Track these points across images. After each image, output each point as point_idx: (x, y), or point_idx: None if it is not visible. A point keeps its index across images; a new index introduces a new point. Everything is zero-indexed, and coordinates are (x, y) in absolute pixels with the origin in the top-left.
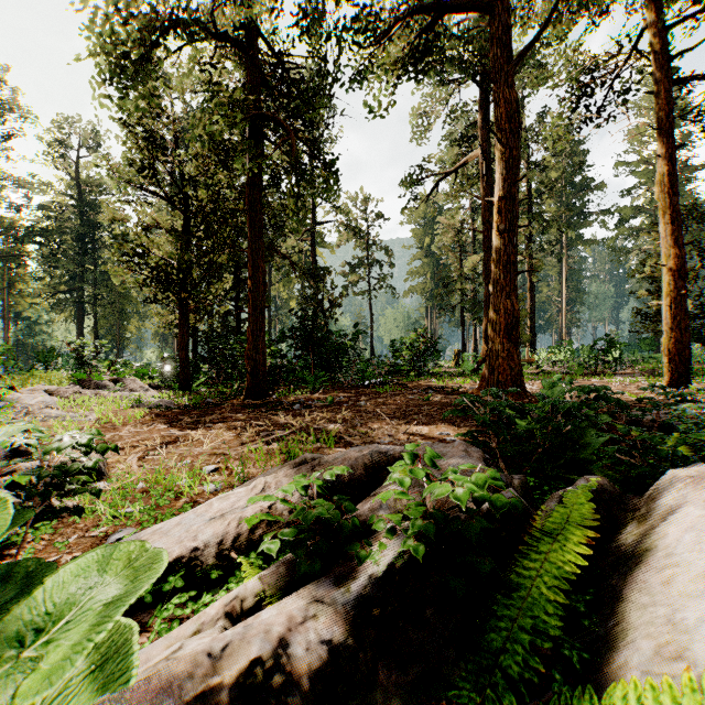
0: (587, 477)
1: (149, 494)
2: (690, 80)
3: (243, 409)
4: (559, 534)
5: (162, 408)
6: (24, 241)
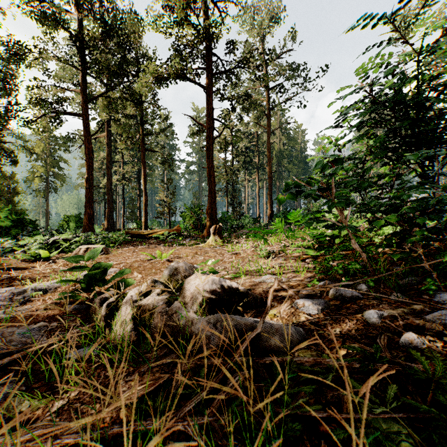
0: None
1: None
2: (149, 151)
3: None
4: None
5: None
6: None
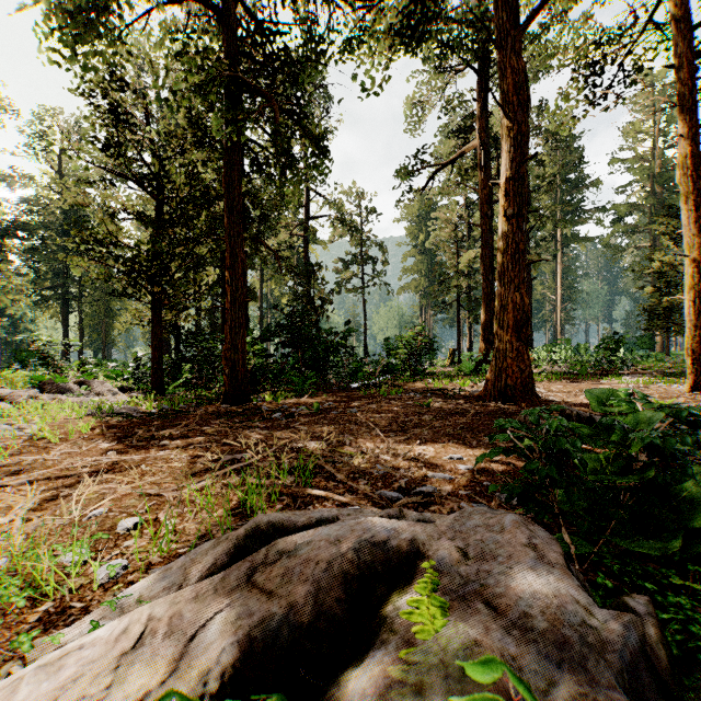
0: None
1: None
2: None
3: (216, 418)
4: None
5: (122, 417)
6: (5, 236)
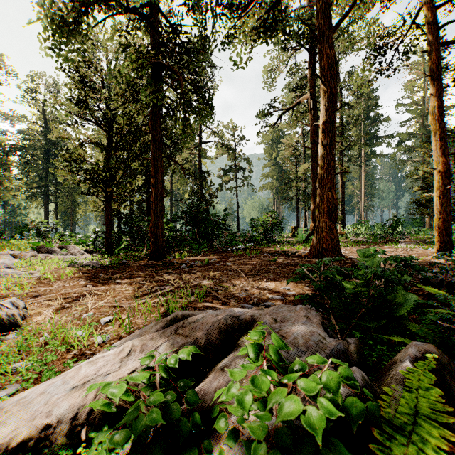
0: (414, 342)
1: (45, 347)
2: (452, 43)
3: (146, 268)
4: (415, 434)
5: (89, 267)
6: (9, 154)
